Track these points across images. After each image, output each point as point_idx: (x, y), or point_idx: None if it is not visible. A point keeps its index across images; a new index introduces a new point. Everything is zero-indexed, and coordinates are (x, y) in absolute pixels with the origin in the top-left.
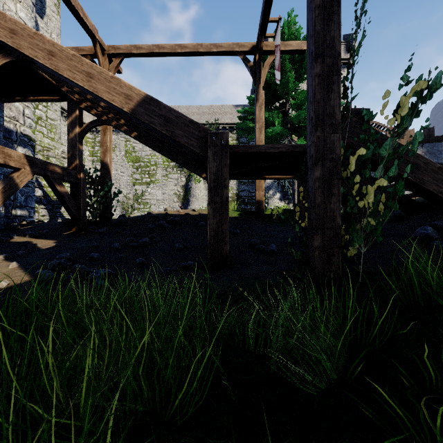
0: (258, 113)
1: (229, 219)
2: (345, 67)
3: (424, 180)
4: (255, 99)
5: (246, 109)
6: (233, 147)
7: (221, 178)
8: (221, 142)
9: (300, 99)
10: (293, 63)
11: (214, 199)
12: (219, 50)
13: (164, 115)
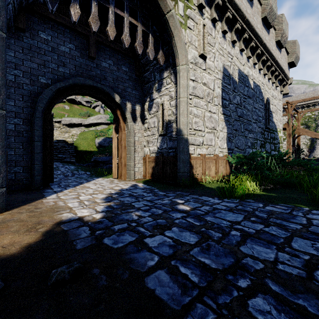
0: None
1: None
2: None
3: None
4: None
5: None
6: None
7: None
8: None
9: None
10: None
11: None
12: None
13: None
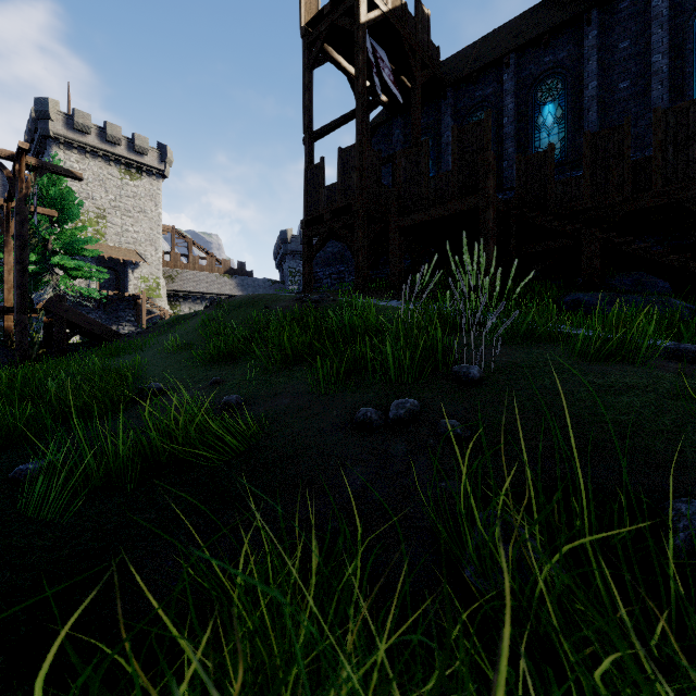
0: (7, 258)
1: None
2: (160, 177)
3: (95, 329)
4: (4, 245)
5: None
6: None
7: None
8: None
9: (61, 242)
10: (55, 207)
11: None
12: None
13: None
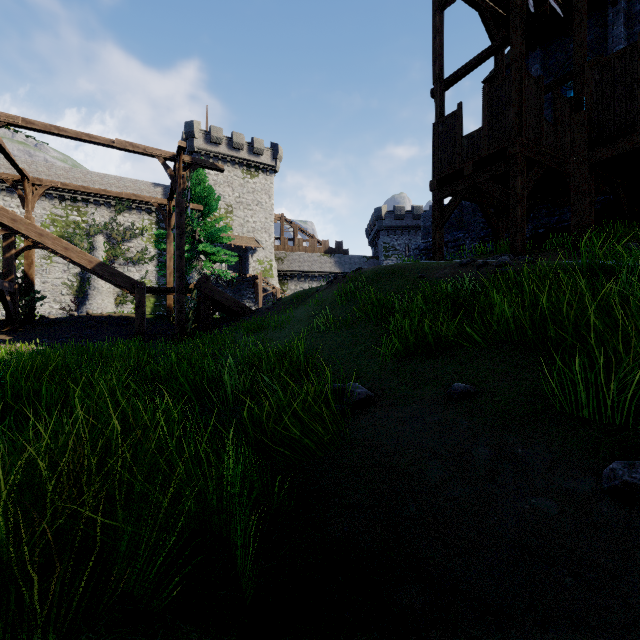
0: (169, 248)
1: (146, 320)
2: (272, 173)
3: (232, 305)
4: (167, 237)
5: (162, 232)
6: (148, 288)
7: (142, 302)
8: (142, 287)
9: (204, 232)
10: (200, 203)
11: (139, 312)
12: (138, 199)
13: (111, 272)
